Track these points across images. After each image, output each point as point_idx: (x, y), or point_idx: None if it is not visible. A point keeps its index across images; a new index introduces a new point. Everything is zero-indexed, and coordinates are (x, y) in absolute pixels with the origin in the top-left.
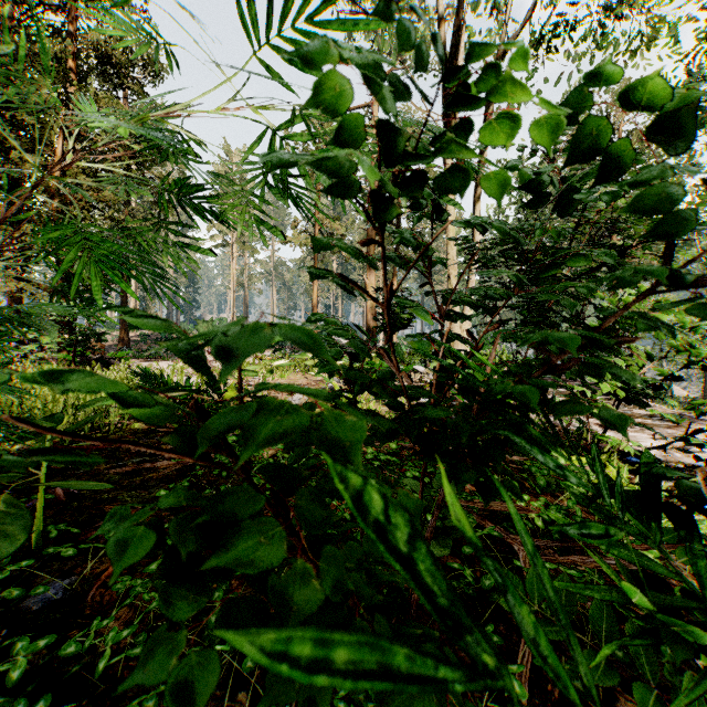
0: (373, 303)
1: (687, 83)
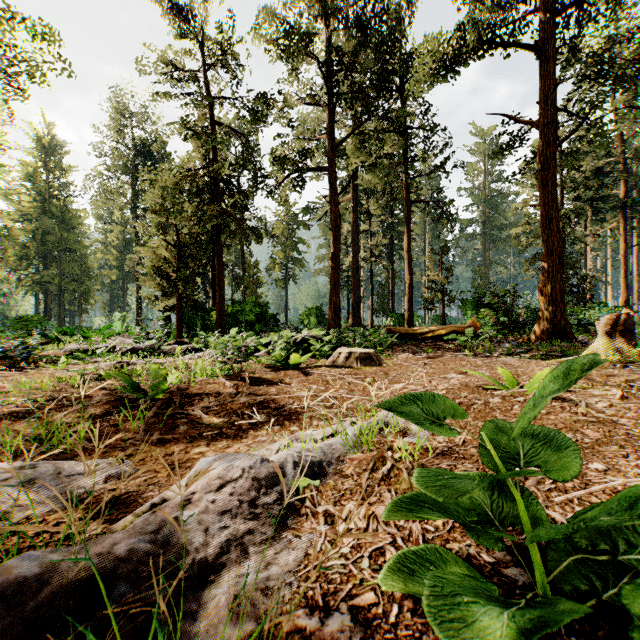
0: None
1: None
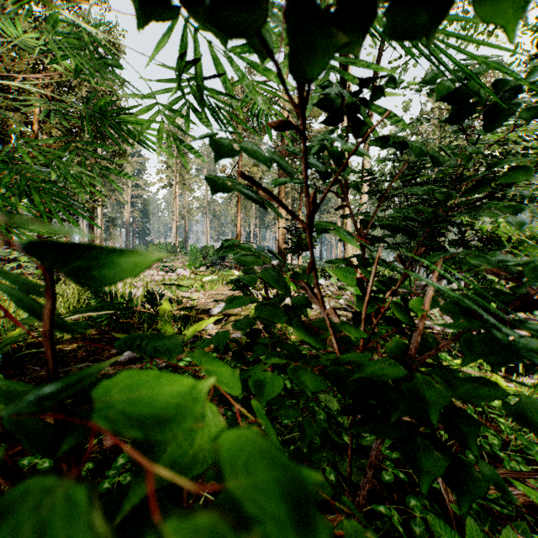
0: (284, 230)
1: (529, 58)
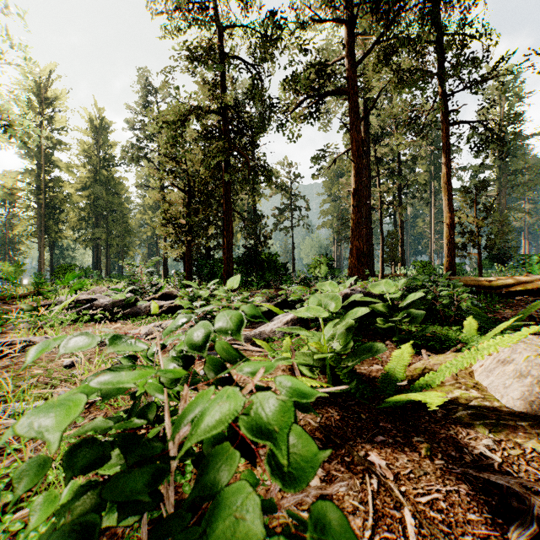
0: None
1: None
